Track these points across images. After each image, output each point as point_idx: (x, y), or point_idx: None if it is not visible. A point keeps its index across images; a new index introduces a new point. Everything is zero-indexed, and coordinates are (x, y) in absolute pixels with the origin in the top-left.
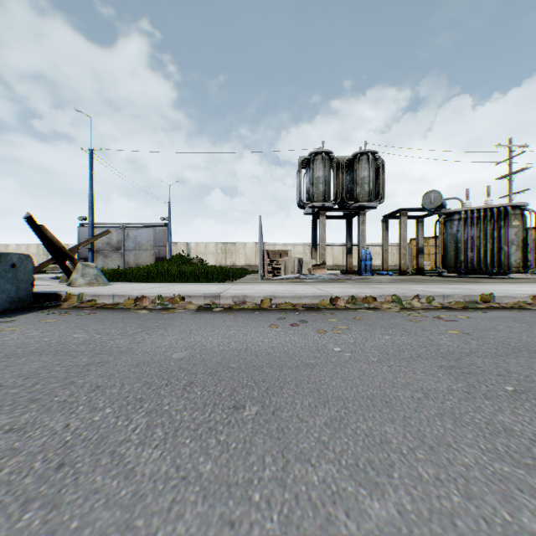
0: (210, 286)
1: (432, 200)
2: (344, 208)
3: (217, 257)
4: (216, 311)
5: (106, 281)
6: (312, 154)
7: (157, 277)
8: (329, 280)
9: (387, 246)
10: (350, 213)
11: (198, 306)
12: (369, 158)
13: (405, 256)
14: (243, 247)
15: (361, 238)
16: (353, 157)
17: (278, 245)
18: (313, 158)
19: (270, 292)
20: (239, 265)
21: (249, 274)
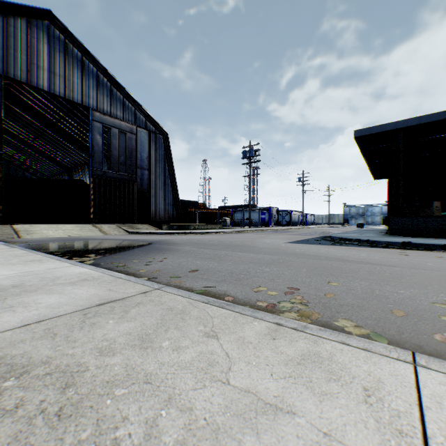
0: None
1: None
2: None
3: None
4: None
5: None
6: None
7: None
8: None
9: None
10: None
11: None
12: None
13: None
14: None
15: None
16: None
17: None
18: None
19: None
20: None
21: None
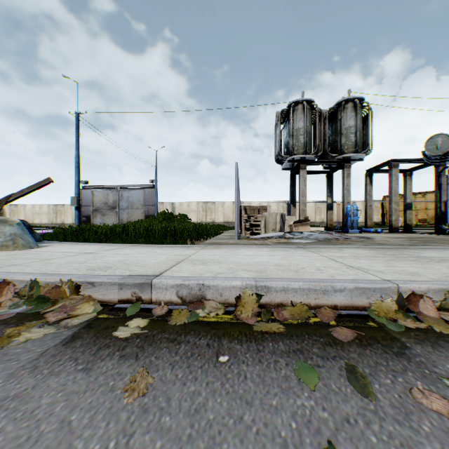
0: (165, 250)
1: (438, 145)
2: (327, 160)
3: (198, 215)
4: (114, 345)
5: (32, 243)
6: (292, 104)
7: (119, 235)
8: (322, 240)
9: (371, 202)
10: (331, 167)
11: (104, 308)
12: (356, 105)
13: (396, 212)
14: (221, 205)
15: (346, 192)
16: (335, 106)
17: (253, 204)
18: (293, 109)
19: (254, 275)
20: (218, 222)
21: (227, 230)
